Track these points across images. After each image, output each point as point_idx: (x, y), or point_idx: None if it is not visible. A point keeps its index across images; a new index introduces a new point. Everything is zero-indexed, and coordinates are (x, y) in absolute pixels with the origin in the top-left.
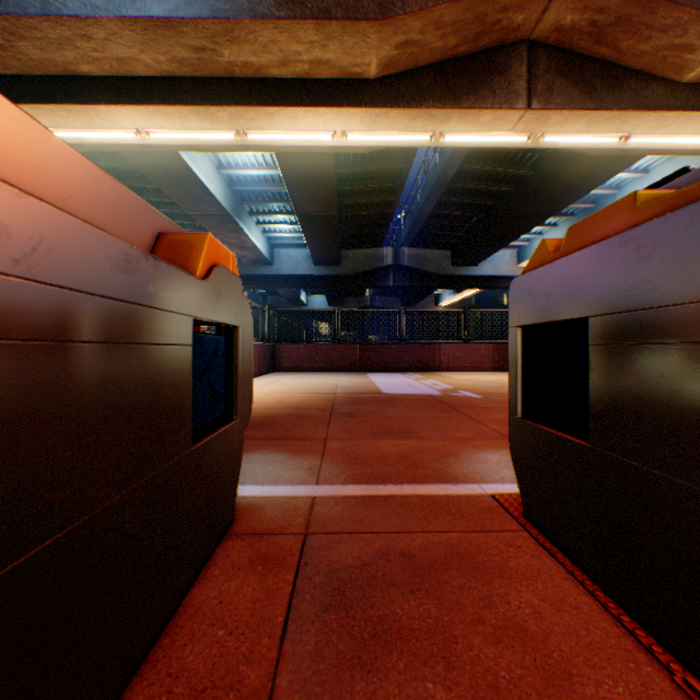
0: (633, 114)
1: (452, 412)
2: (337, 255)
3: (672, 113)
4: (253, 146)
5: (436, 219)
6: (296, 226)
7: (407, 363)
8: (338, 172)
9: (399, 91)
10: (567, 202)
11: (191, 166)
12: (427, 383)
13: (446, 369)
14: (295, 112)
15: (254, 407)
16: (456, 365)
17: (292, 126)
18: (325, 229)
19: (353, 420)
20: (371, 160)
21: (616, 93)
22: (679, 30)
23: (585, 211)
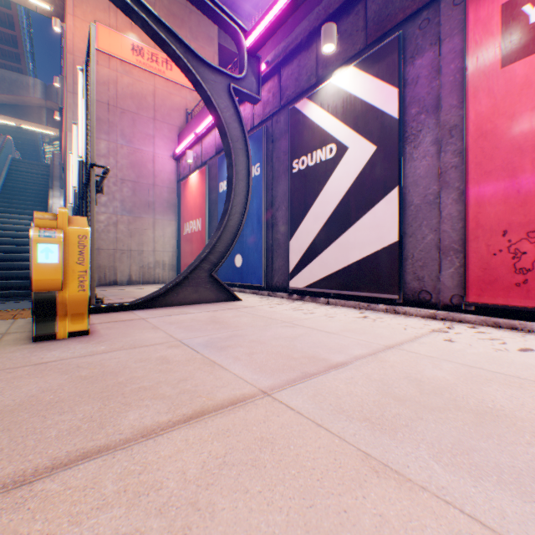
0: None
1: None
2: None
3: None
4: None
5: None
6: None
7: None
8: None
9: None
10: None
11: None
12: None
13: None
14: None
15: None
16: None
17: None
18: None
19: None
20: None
21: None
22: None
23: None
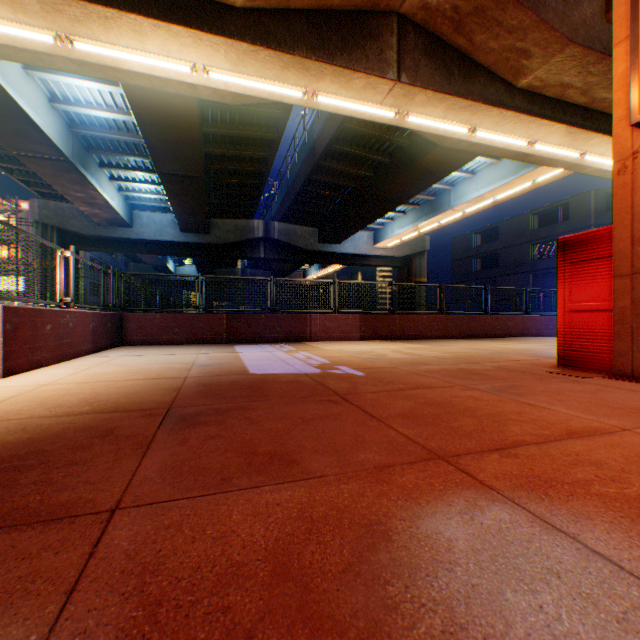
0: (482, 107)
1: (341, 404)
2: (206, 222)
3: (509, 112)
4: (88, 67)
5: (306, 196)
6: (160, 187)
7: (278, 334)
8: (205, 130)
9: (270, 29)
10: (417, 191)
11: (5, 86)
12: (301, 356)
13: (317, 339)
14: (140, 22)
15: (29, 415)
16: (327, 335)
17: (138, 43)
18: (191, 192)
19: (196, 435)
20: (241, 123)
21: (470, 84)
22: (522, 33)
23: (428, 203)
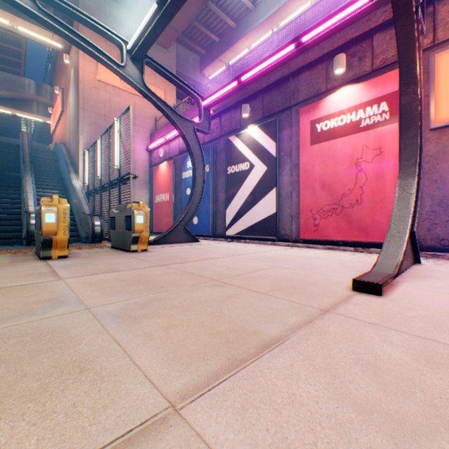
0: None
1: None
2: None
3: None
4: None
5: (47, 133)
6: None
7: None
8: None
9: None
10: None
11: None
12: None
13: None
14: None
15: None
16: None
17: None
18: None
19: None
20: None
21: None
22: None
23: None
